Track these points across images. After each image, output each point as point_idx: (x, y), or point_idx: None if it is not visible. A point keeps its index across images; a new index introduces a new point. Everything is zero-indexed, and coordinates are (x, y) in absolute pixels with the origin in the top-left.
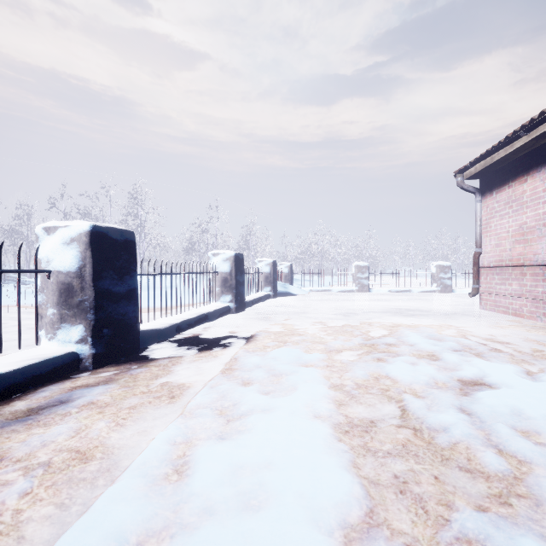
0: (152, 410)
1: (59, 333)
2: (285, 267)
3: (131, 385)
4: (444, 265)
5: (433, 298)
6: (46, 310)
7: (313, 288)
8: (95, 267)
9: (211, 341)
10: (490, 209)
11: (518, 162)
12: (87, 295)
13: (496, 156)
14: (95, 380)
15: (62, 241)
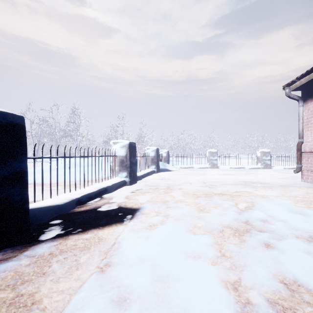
0: None
1: None
2: (164, 152)
3: None
4: (265, 151)
5: (261, 172)
6: None
7: (182, 166)
8: None
9: (102, 216)
10: (311, 111)
11: None
12: None
13: None
14: None
15: None
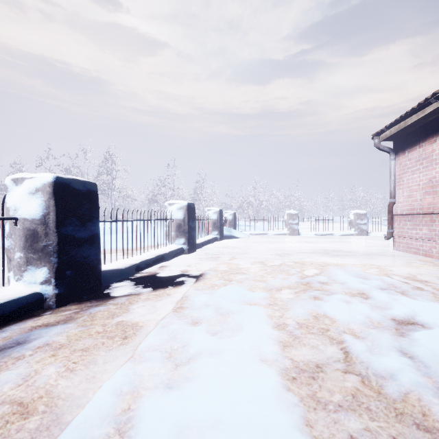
0: (104, 352)
1: (25, 275)
2: (229, 215)
3: (88, 324)
4: (360, 213)
5: (352, 240)
6: (14, 254)
7: (252, 232)
8: (58, 215)
9: (165, 280)
10: (403, 166)
11: (428, 125)
12: (51, 240)
13: (408, 120)
14: (55, 319)
15: (28, 191)
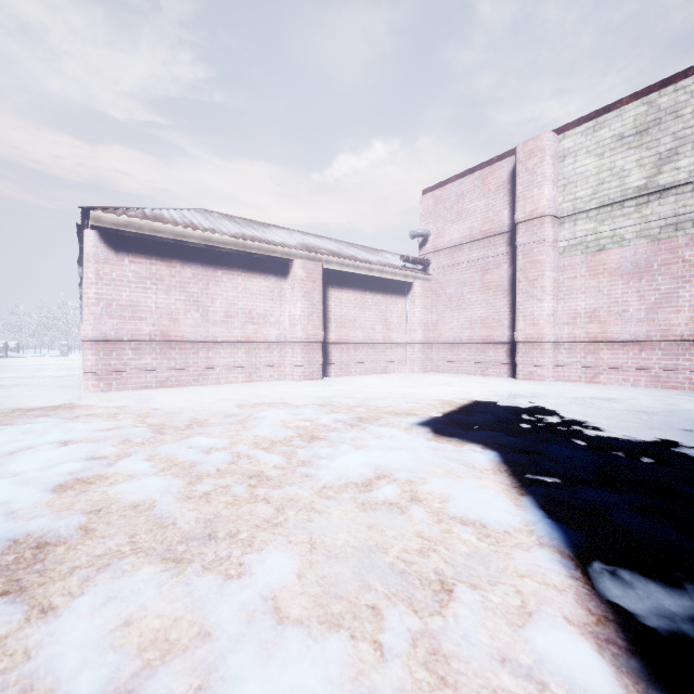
0: None
1: None
2: (14, 344)
3: None
4: None
5: None
6: None
7: (34, 355)
8: None
9: None
10: None
11: None
12: None
13: None
14: None
15: None
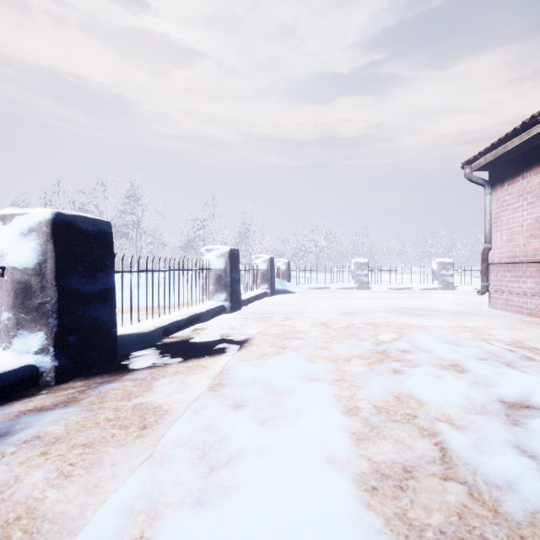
0: (113, 449)
1: (15, 342)
2: (282, 264)
3: (96, 408)
4: (445, 262)
5: (436, 295)
6: (0, 314)
7: (311, 286)
8: (58, 262)
9: (200, 347)
10: (502, 202)
11: (533, 151)
12: (48, 296)
13: (509, 145)
14: (53, 400)
15: (19, 232)
